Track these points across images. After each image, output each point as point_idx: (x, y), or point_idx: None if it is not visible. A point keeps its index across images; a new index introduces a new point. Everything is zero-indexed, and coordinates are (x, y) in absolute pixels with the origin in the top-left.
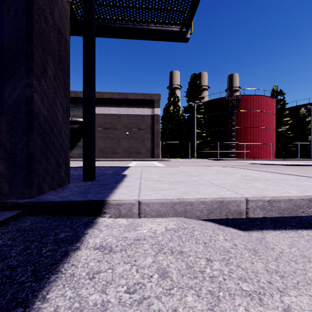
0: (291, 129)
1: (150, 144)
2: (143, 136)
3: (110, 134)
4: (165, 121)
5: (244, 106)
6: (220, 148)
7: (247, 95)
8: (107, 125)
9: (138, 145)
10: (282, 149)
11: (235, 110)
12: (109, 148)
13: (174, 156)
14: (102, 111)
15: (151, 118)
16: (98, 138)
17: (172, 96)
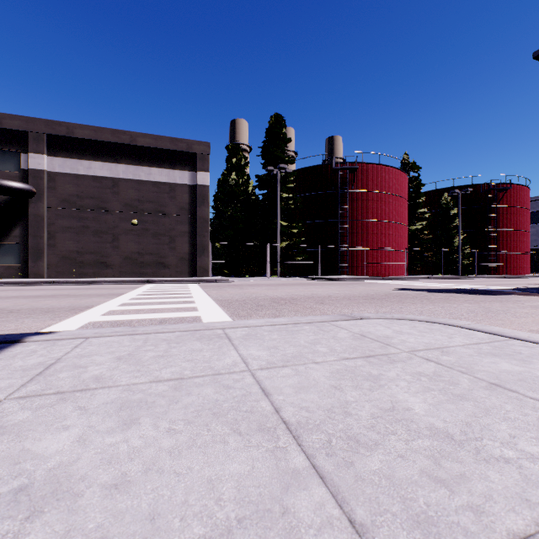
0: (428, 227)
1: (187, 246)
2: (171, 229)
3: (93, 223)
4: (220, 202)
5: (363, 182)
6: (323, 258)
7: (367, 164)
8: (86, 201)
9: (160, 247)
10: (417, 259)
11: (348, 189)
12: (90, 254)
13: (238, 272)
14: (70, 168)
15: (190, 192)
16: (61, 231)
17: (235, 155)
